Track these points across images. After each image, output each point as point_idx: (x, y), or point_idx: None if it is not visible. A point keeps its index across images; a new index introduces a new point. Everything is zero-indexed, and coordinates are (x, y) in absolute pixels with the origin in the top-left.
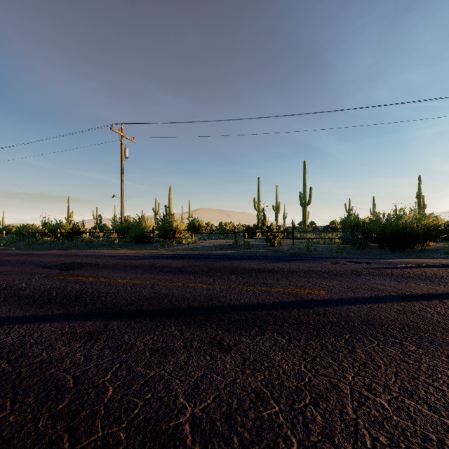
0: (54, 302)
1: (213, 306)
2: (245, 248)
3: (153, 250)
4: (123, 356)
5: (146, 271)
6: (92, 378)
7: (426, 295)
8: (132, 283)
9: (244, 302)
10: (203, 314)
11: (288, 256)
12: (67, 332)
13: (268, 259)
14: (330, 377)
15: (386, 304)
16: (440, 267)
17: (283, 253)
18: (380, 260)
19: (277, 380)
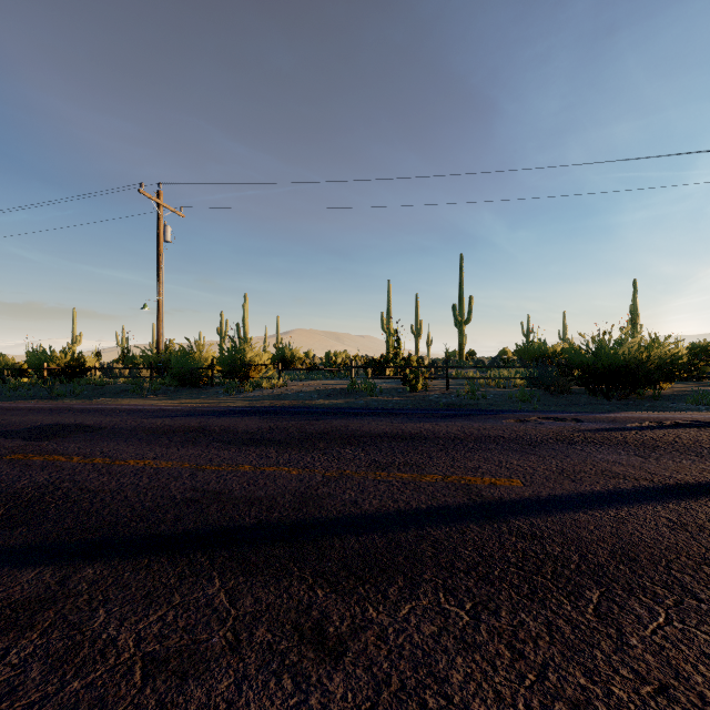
0: None
1: (309, 521)
2: (369, 395)
3: (211, 400)
4: (72, 685)
5: (189, 440)
6: None
7: (705, 484)
8: (156, 467)
9: (370, 507)
10: (286, 542)
11: (442, 409)
12: None
13: (408, 414)
14: None
15: (643, 507)
16: (699, 427)
17: (432, 403)
18: (596, 415)
19: None
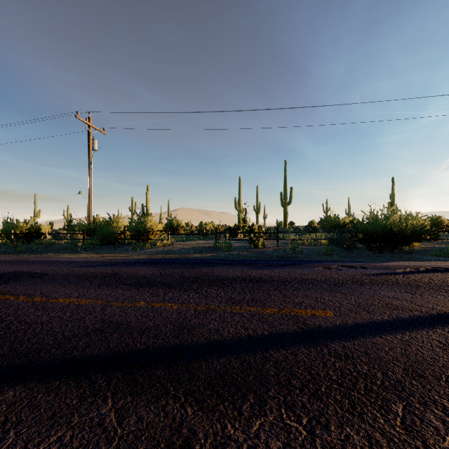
0: None
1: (183, 346)
2: (227, 251)
3: (123, 254)
4: None
5: (104, 283)
6: None
7: None
8: (77, 303)
9: (228, 334)
10: (165, 364)
11: (275, 260)
12: None
13: (253, 264)
14: None
15: (419, 332)
16: (443, 272)
17: (268, 256)
18: (375, 264)
19: None
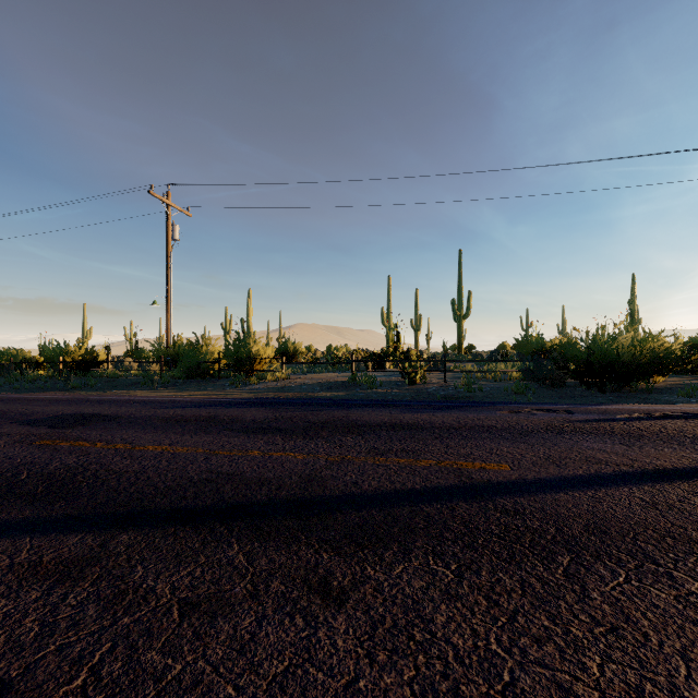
0: (18, 493)
1: (314, 498)
2: (369, 388)
3: (219, 392)
4: (123, 620)
5: (201, 428)
6: (43, 686)
7: (682, 469)
8: (173, 452)
9: (370, 487)
10: (294, 515)
11: (439, 400)
12: (23, 561)
13: (406, 405)
14: (553, 669)
15: (620, 488)
16: (686, 419)
17: (429, 396)
18: (587, 407)
19: (445, 680)
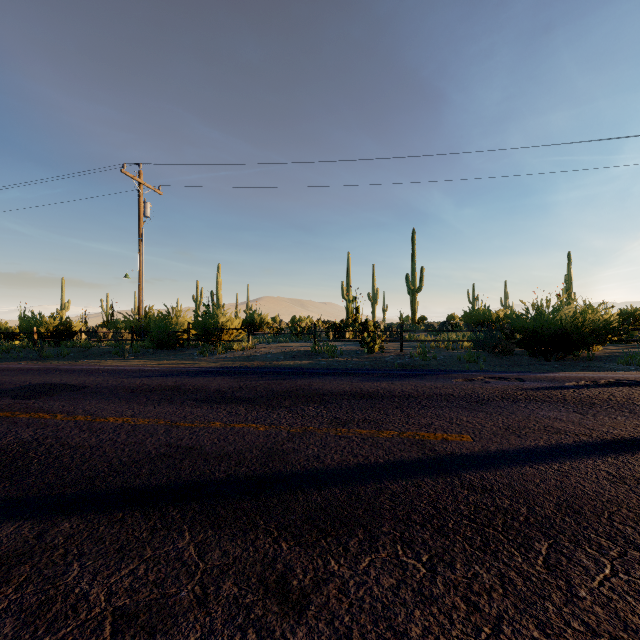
0: None
1: (274, 475)
2: (330, 356)
3: (187, 361)
4: None
5: (166, 398)
6: None
7: (639, 439)
8: (133, 423)
9: (332, 462)
10: (253, 495)
11: (397, 369)
12: None
13: (366, 374)
14: None
15: (584, 461)
16: (631, 386)
17: (387, 364)
18: (536, 375)
19: None
